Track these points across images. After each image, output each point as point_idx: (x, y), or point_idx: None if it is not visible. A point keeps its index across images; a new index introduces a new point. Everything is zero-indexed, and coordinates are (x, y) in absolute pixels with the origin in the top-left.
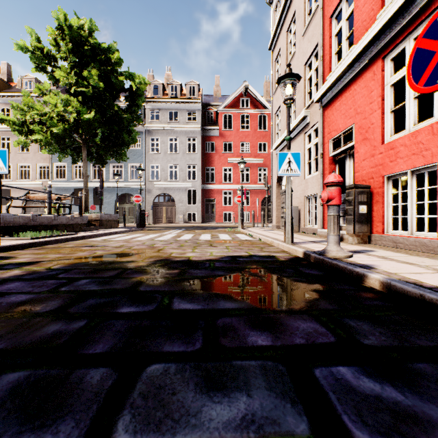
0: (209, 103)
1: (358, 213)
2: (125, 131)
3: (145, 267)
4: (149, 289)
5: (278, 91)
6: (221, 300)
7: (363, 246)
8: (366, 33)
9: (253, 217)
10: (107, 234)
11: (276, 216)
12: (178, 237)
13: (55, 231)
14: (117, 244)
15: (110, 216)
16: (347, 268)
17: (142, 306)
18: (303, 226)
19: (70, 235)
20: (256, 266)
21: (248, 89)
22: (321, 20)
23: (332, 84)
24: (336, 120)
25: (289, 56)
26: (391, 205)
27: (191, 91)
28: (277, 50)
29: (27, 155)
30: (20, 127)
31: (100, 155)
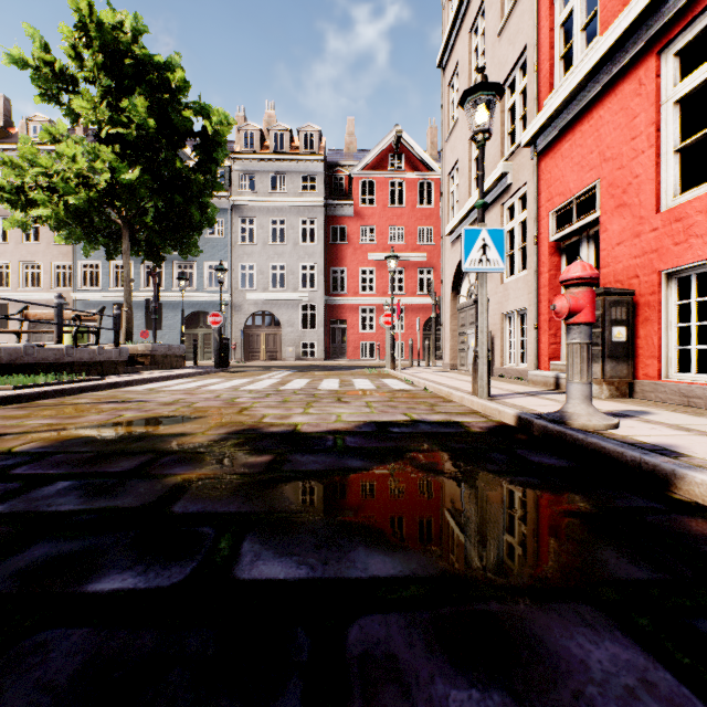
0: (337, 163)
1: (610, 342)
2: (195, 205)
3: (204, 448)
4: (194, 508)
5: (454, 135)
6: (358, 545)
7: (622, 403)
8: (626, 7)
9: (411, 350)
10: (160, 379)
11: (450, 348)
12: (282, 384)
13: (66, 374)
14: (169, 398)
15: (169, 348)
16: (625, 455)
17: (156, 571)
18: (500, 366)
19: (91, 381)
20: (428, 446)
21: (402, 139)
22: (535, 1)
23: (556, 111)
24: (563, 175)
25: (473, 74)
26: (675, 326)
27: (308, 142)
28: (452, 67)
29: (36, 248)
30: (13, 196)
31: (154, 245)
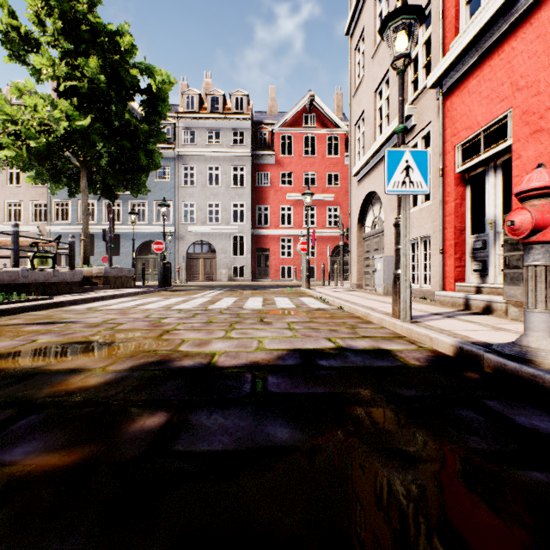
0: (261, 121)
1: None
2: (142, 151)
3: (87, 397)
4: None
5: (360, 91)
6: None
7: None
8: None
9: (323, 272)
10: (106, 298)
11: (356, 271)
12: (211, 302)
13: (15, 294)
14: (100, 318)
15: (120, 271)
16: None
17: None
18: None
19: (38, 301)
20: (369, 393)
21: (314, 102)
22: None
23: (464, 49)
24: (470, 110)
25: (377, 36)
26: None
27: (238, 104)
28: (358, 33)
29: (18, 189)
30: None
31: (108, 184)
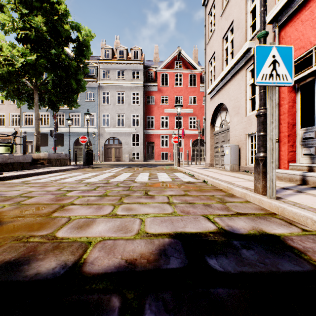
0: (149, 66)
1: None
2: (73, 79)
3: None
4: None
5: (212, 39)
6: None
7: None
8: None
9: (187, 156)
10: (43, 173)
11: (209, 155)
12: (113, 177)
13: None
14: (20, 191)
15: (59, 155)
16: None
17: None
18: (244, 165)
19: None
20: None
21: (181, 54)
22: None
23: None
24: (303, 34)
25: (224, 1)
26: None
27: (135, 54)
28: (211, 3)
29: (2, 106)
30: None
31: (53, 101)
